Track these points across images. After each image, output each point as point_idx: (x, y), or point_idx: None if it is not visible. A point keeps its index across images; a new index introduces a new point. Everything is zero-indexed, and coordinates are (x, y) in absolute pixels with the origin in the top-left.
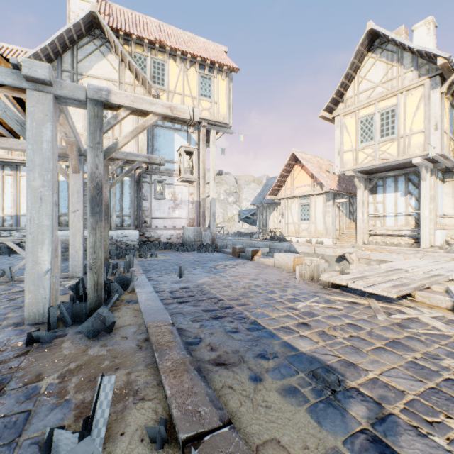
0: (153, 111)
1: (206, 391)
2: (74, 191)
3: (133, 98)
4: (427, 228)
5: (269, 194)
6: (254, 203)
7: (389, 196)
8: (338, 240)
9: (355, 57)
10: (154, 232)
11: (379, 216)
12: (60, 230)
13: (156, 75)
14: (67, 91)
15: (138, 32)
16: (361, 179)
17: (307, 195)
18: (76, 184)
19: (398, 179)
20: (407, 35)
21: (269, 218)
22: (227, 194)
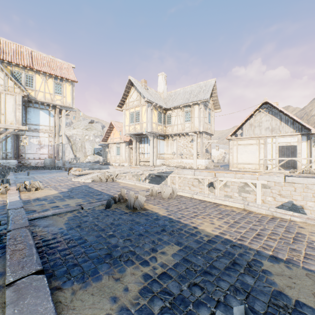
0: (12, 128)
1: (15, 183)
2: None
3: (5, 125)
4: (151, 159)
5: (102, 141)
6: (100, 145)
7: (146, 145)
8: (131, 164)
9: (126, 88)
10: (27, 161)
11: (143, 153)
12: None
13: (28, 82)
14: None
15: (17, 60)
16: (134, 138)
17: (119, 142)
18: None
19: (148, 138)
20: (146, 83)
21: (108, 153)
22: (95, 136)
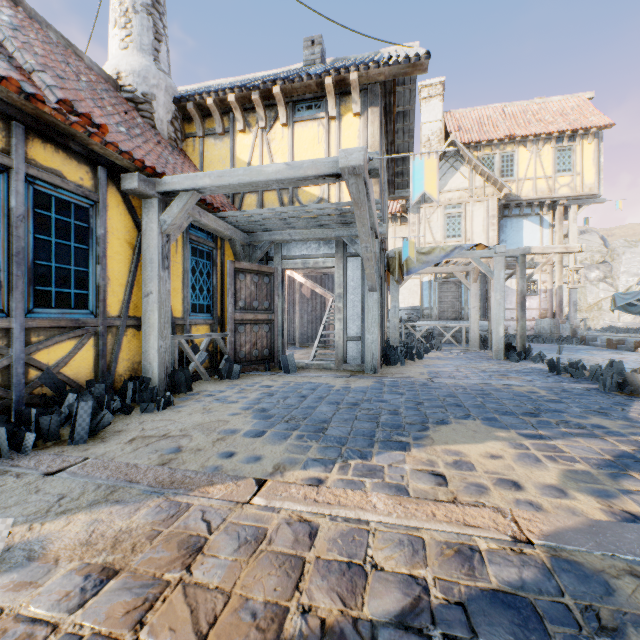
0: (554, 252)
1: None
2: (473, 295)
3: (542, 248)
4: None
5: None
6: None
7: None
8: None
9: None
10: None
11: None
12: (424, 321)
13: (504, 169)
14: (510, 253)
15: (485, 134)
16: None
17: None
18: (474, 290)
19: None
20: None
21: None
22: (585, 267)
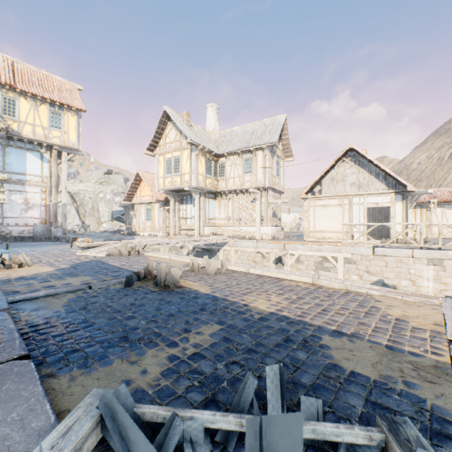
0: None
1: None
2: None
3: None
4: (197, 225)
5: (124, 200)
6: (122, 206)
7: (189, 206)
8: (168, 233)
9: (160, 123)
10: (5, 228)
11: (185, 218)
12: None
13: (7, 108)
14: None
15: None
16: (172, 195)
17: (150, 202)
18: None
19: (192, 196)
20: (189, 116)
21: (133, 218)
22: (114, 194)
